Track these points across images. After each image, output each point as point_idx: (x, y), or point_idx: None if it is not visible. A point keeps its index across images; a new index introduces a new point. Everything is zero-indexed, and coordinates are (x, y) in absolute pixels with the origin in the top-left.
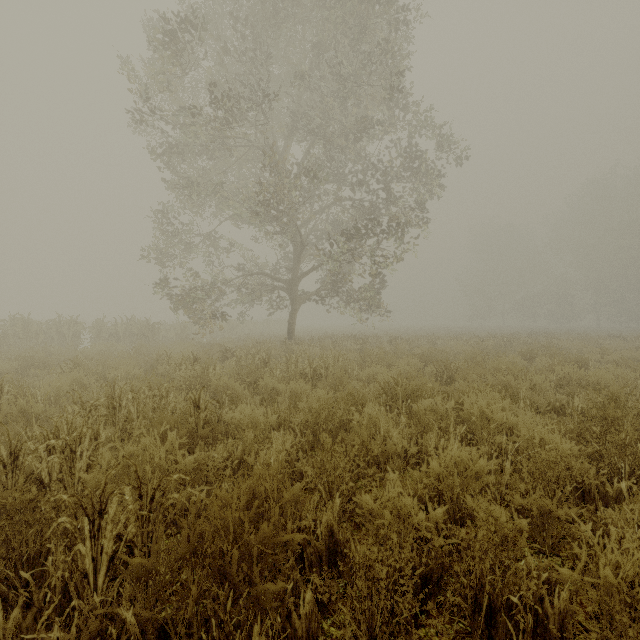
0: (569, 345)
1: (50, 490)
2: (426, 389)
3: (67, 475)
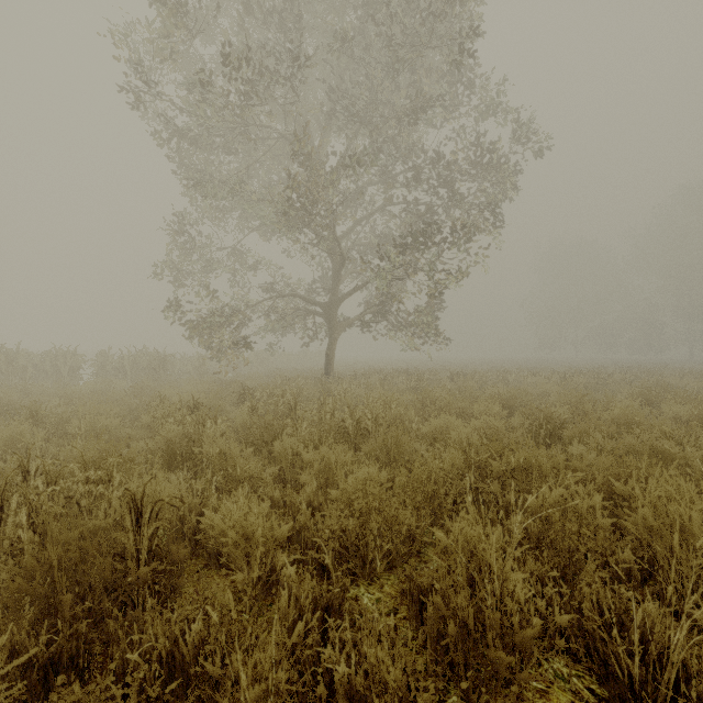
0: (682, 383)
1: None
2: (542, 466)
3: None
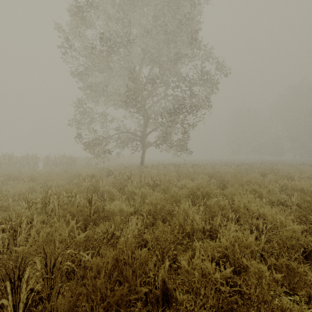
0: (282, 168)
1: (3, 253)
2: (213, 192)
3: (12, 244)
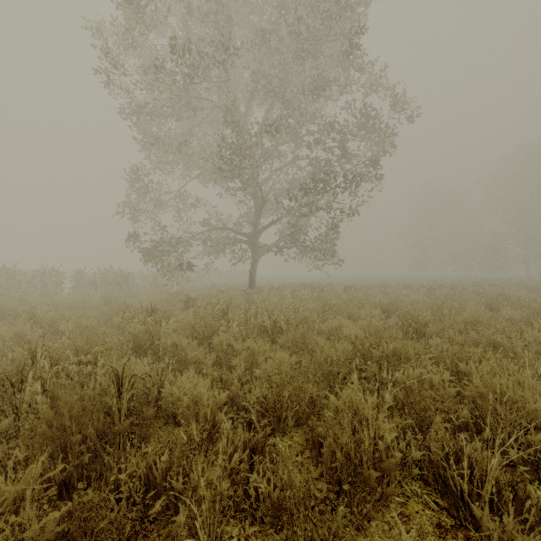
0: (518, 294)
1: None
2: (408, 352)
3: None
